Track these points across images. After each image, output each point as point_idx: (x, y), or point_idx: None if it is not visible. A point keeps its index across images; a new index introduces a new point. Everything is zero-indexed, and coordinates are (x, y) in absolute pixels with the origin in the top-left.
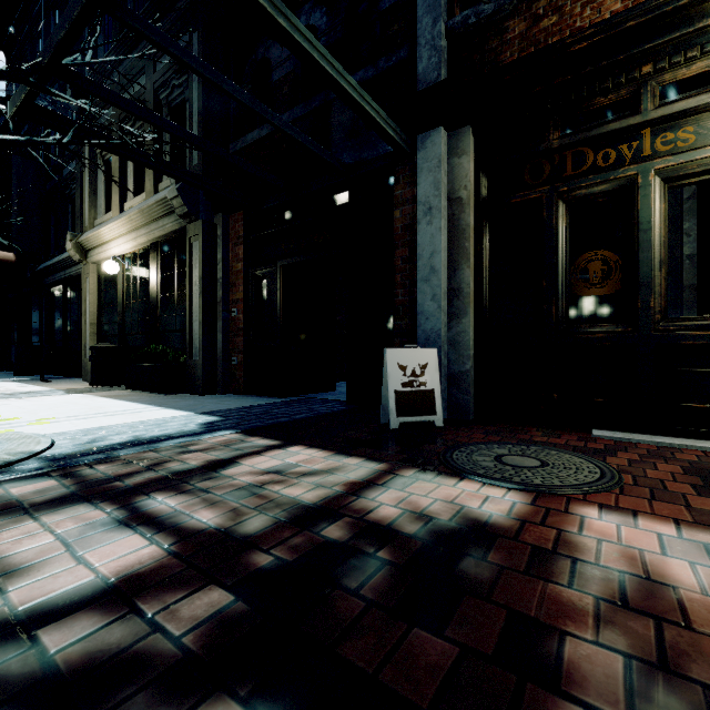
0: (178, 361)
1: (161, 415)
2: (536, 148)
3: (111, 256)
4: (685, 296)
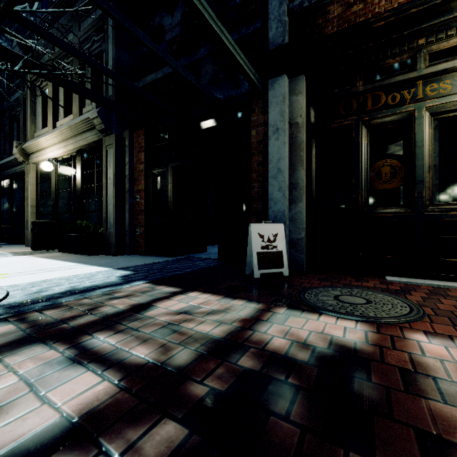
0: (97, 232)
1: (88, 270)
2: (348, 91)
3: (47, 159)
4: None
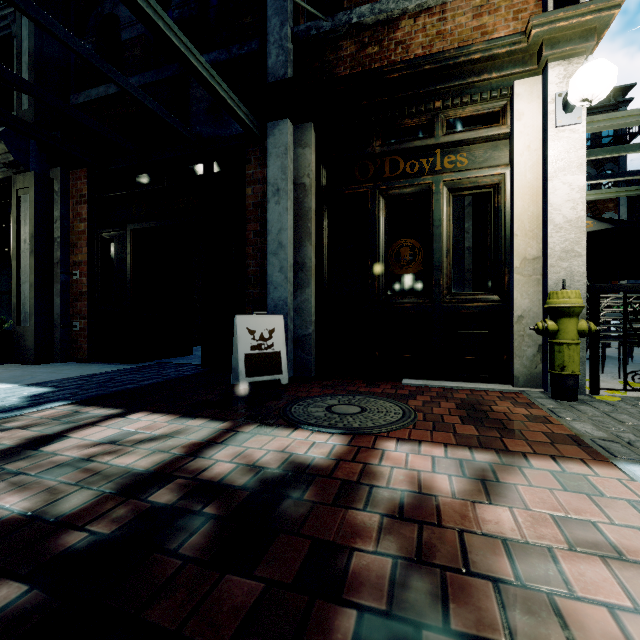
0: (1, 327)
1: None
2: (363, 151)
3: None
4: (465, 277)
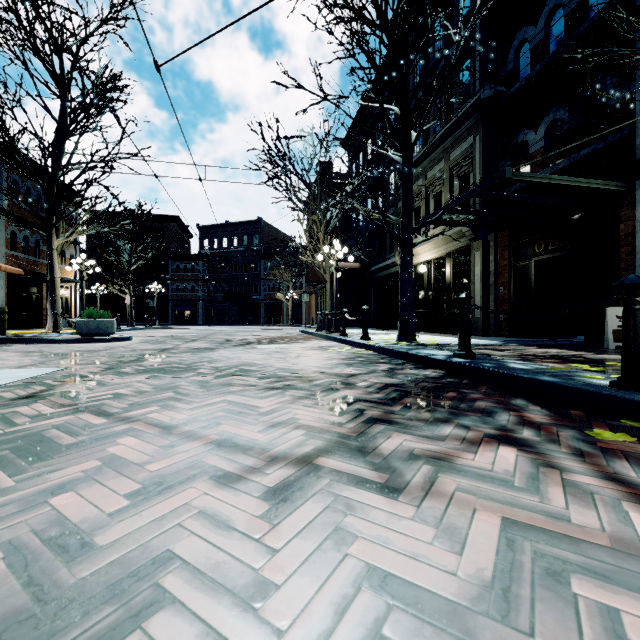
0: None
1: (474, 340)
2: None
3: (422, 263)
4: None
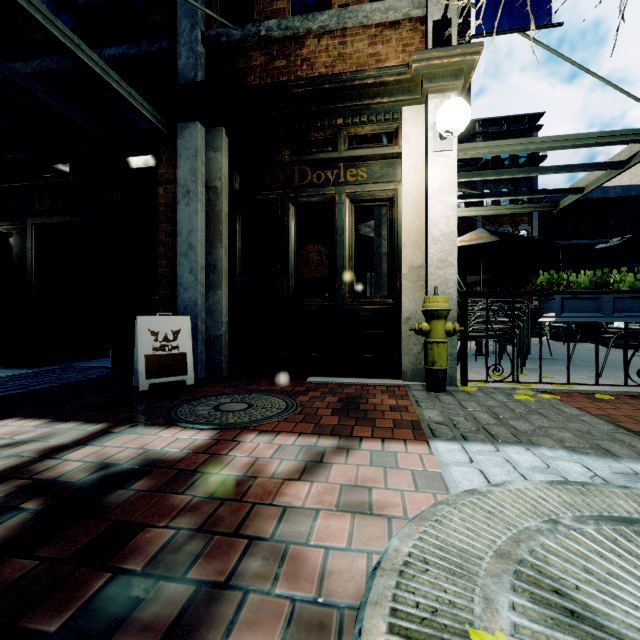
0: None
1: None
2: (274, 159)
3: None
4: (383, 281)
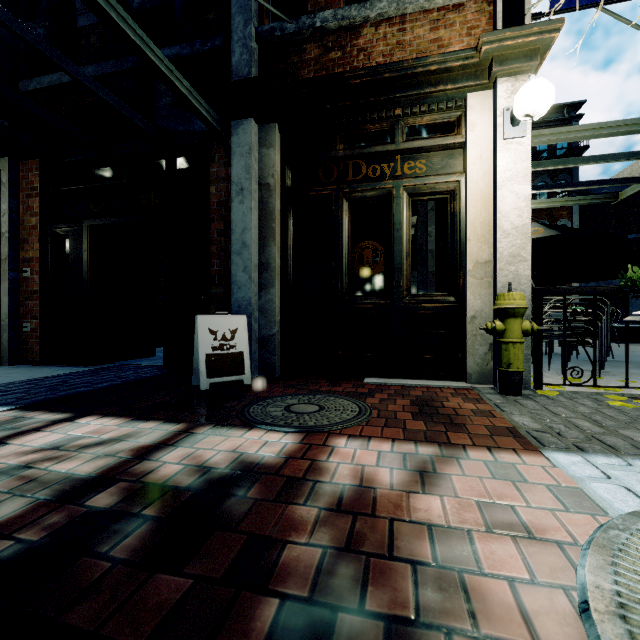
0: None
1: None
2: (327, 153)
3: None
4: (428, 279)
